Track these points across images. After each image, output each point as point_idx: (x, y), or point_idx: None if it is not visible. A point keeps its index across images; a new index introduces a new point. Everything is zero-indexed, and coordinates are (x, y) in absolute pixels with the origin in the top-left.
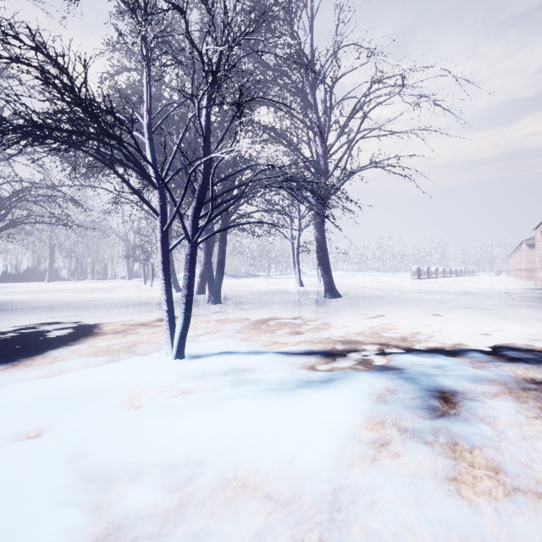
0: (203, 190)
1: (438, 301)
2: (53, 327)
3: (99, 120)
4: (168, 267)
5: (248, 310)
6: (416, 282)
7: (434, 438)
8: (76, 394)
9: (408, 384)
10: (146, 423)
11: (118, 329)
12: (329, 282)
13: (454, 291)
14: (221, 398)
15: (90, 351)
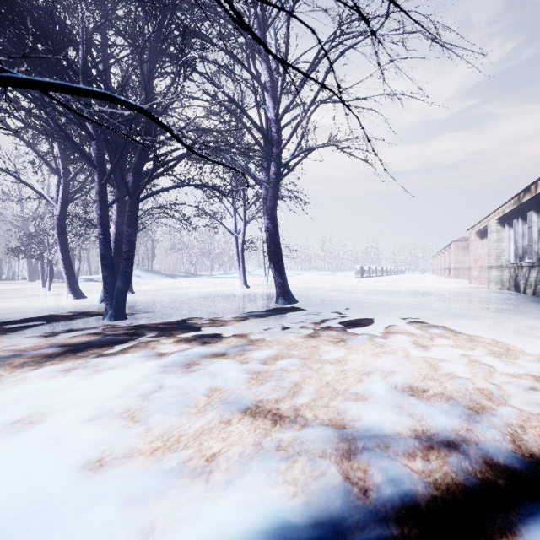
0: None
1: (408, 306)
2: None
3: None
4: None
5: (163, 332)
6: (361, 281)
7: None
8: None
9: None
10: None
11: None
12: (283, 284)
13: (408, 291)
14: None
15: None
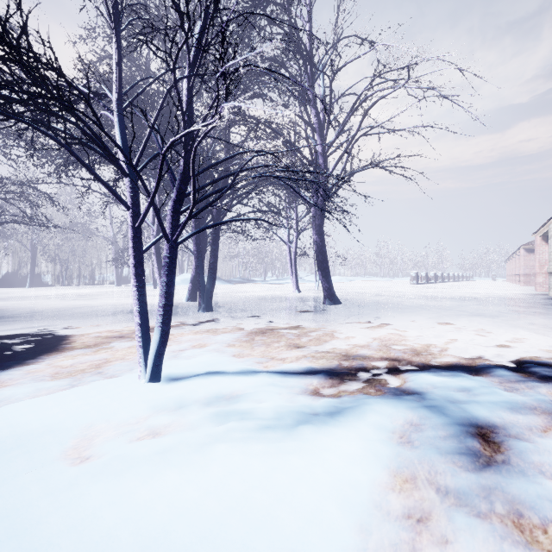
0: (185, 180)
1: (442, 308)
2: (15, 340)
3: (47, 85)
4: (142, 271)
5: (242, 318)
6: (415, 287)
7: (488, 506)
8: (4, 440)
9: (435, 417)
10: (85, 493)
11: (90, 342)
12: (329, 288)
13: (456, 297)
14: (199, 444)
15: (48, 372)
